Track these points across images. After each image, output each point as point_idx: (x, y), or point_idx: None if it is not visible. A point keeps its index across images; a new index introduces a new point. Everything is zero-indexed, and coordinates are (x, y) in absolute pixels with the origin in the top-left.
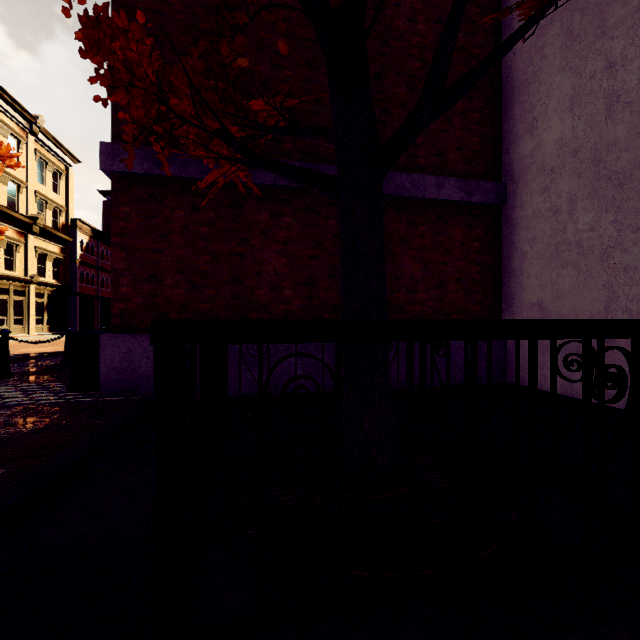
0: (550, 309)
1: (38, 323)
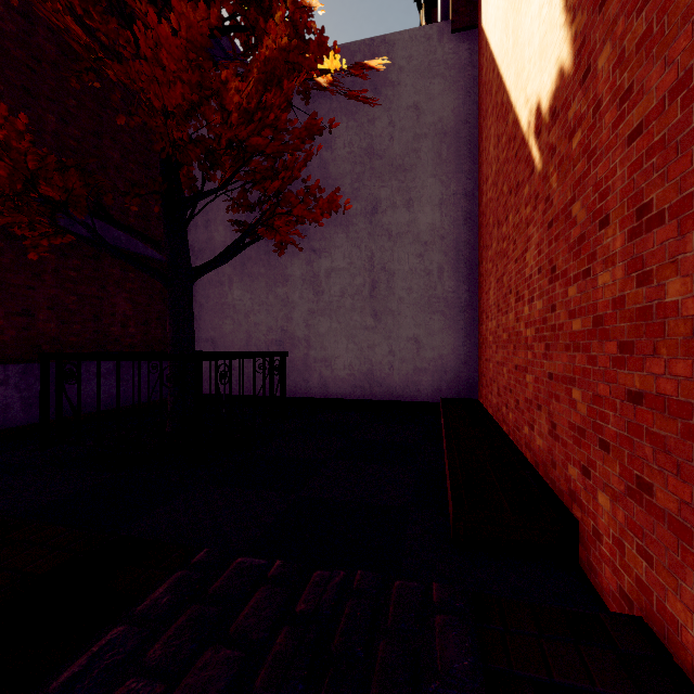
0: (219, 343)
1: None
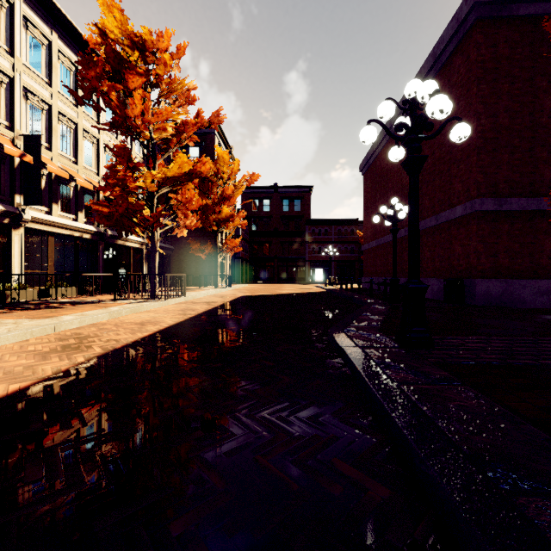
0: None
1: None
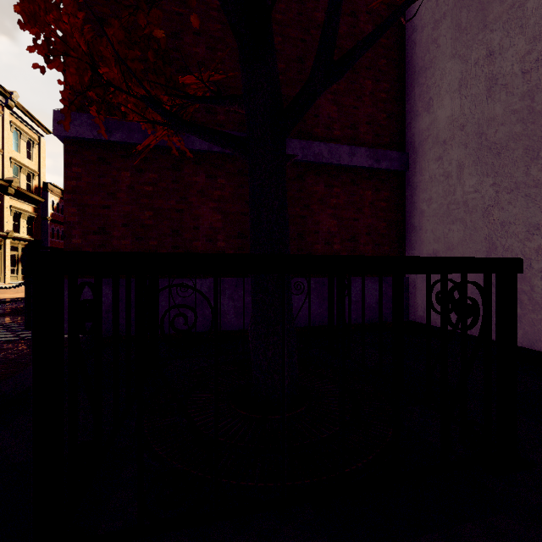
0: None
1: (13, 273)
